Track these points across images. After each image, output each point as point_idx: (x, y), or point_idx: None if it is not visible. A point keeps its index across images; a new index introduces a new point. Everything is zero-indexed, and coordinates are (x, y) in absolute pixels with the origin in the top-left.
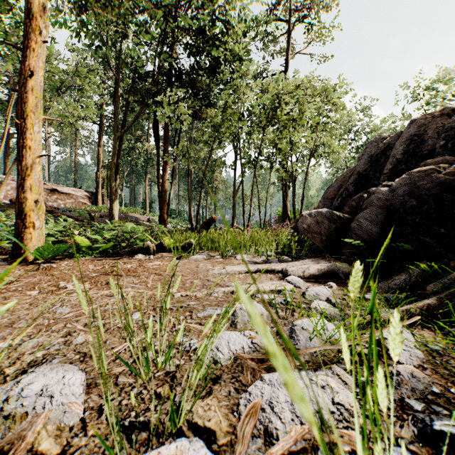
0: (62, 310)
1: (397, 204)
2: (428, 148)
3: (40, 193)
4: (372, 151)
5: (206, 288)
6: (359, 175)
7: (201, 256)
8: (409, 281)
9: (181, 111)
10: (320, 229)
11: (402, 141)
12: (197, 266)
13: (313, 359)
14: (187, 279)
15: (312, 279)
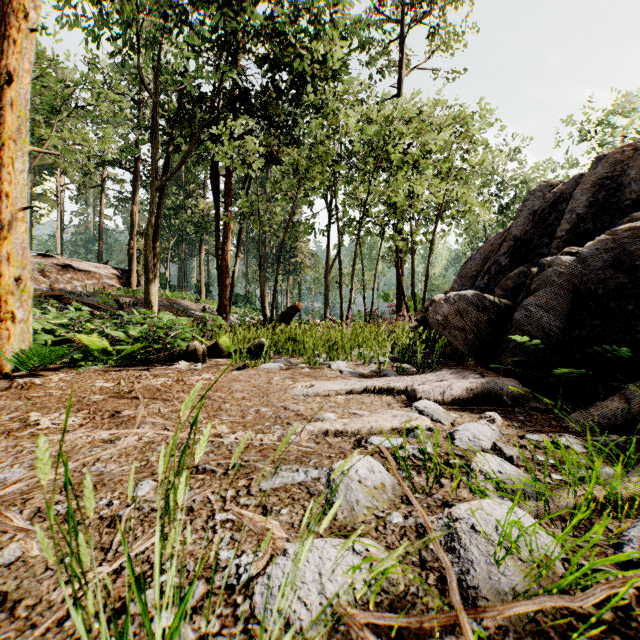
0: (10, 474)
1: (592, 282)
2: (630, 196)
3: (24, 266)
4: (536, 204)
5: (281, 423)
6: (516, 242)
7: (277, 364)
8: (628, 411)
9: (249, 148)
10: (464, 322)
11: (585, 188)
12: (270, 382)
13: (515, 621)
14: (250, 406)
15: (458, 406)
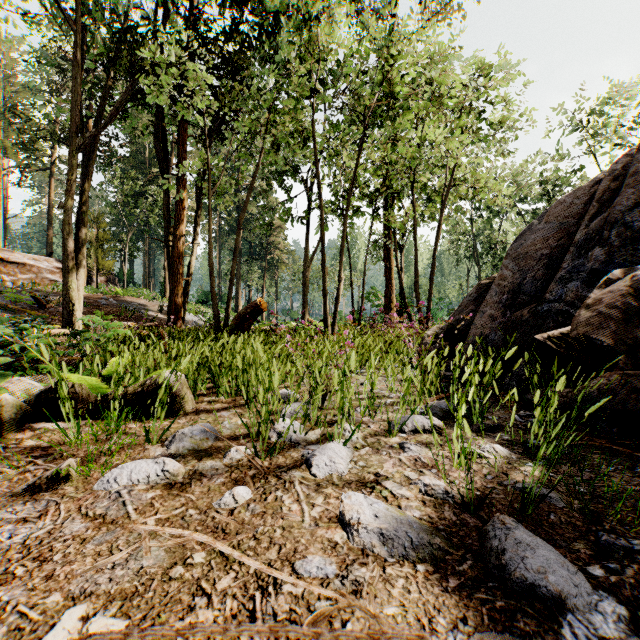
0: None
1: None
2: None
3: None
4: None
5: None
6: None
7: (156, 467)
8: None
9: (192, 75)
10: None
11: None
12: None
13: None
14: None
15: None
